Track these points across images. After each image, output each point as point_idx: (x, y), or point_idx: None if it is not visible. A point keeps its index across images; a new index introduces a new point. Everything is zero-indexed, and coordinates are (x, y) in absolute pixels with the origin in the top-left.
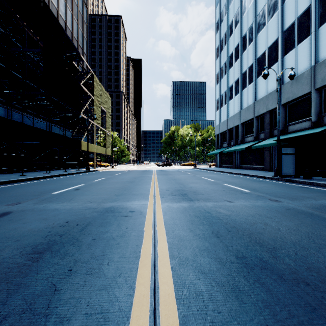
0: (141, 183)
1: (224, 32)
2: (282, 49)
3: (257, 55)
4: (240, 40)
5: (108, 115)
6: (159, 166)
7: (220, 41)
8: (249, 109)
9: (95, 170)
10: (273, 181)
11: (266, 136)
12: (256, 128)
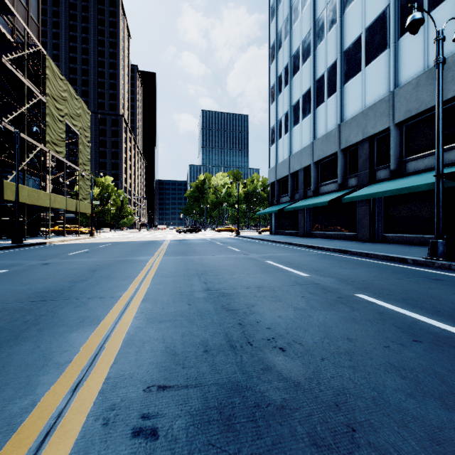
0: (71, 308)
1: (285, 19)
2: (396, 26)
3: (344, 46)
4: (312, 25)
5: (83, 142)
6: (179, 232)
7: (277, 34)
8: (329, 137)
9: (38, 244)
10: (446, 272)
11: (362, 181)
12: (343, 168)
